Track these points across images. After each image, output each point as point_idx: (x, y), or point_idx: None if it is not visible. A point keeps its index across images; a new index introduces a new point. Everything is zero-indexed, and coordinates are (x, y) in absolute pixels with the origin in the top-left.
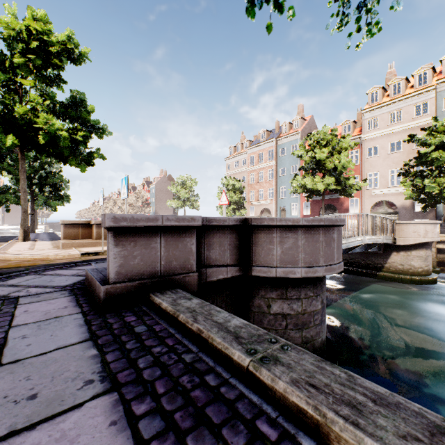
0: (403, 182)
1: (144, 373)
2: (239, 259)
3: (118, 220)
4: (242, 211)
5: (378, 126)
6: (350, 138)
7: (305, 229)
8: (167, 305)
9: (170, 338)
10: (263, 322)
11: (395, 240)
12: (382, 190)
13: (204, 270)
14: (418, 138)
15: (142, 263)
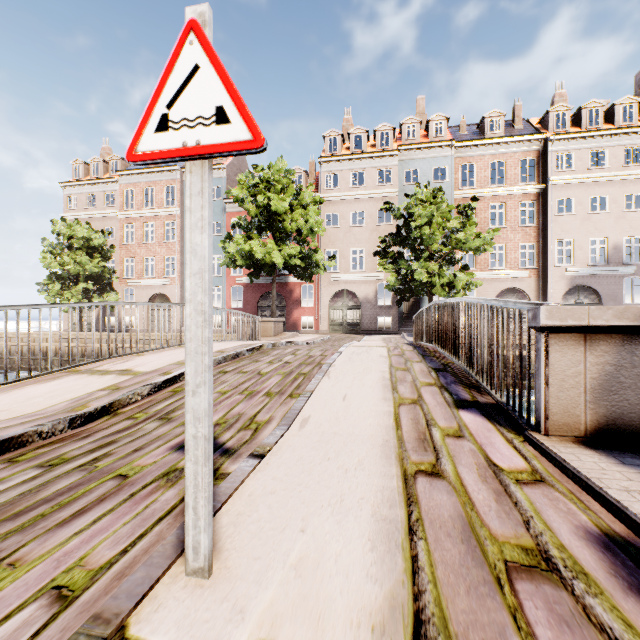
0: (381, 265)
1: None
2: None
3: None
4: (108, 295)
5: (339, 187)
6: None
7: None
8: None
9: None
10: None
11: None
12: (343, 275)
13: None
14: (398, 208)
15: None
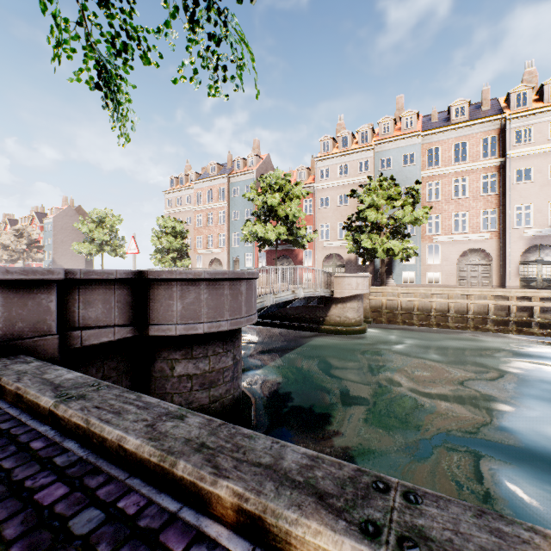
0: (347, 236)
1: None
2: (133, 317)
3: None
4: (185, 260)
5: (329, 177)
6: (305, 185)
7: (209, 282)
8: None
9: None
10: (166, 387)
11: (333, 293)
12: (332, 242)
13: (79, 333)
14: (358, 194)
15: None
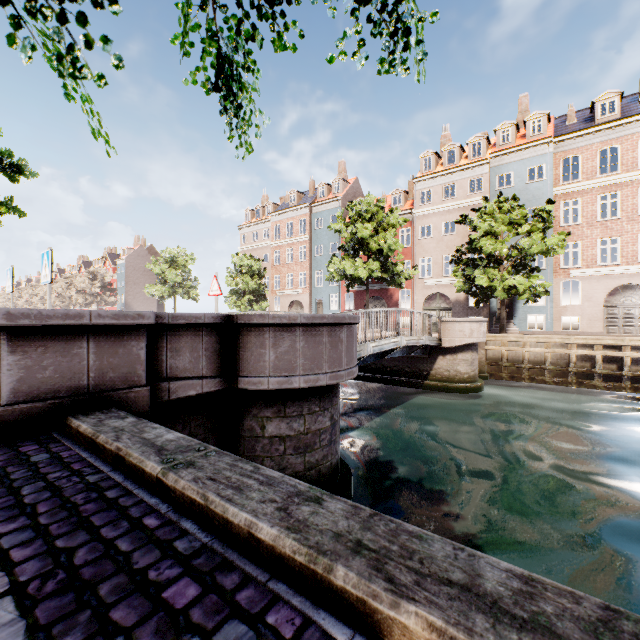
0: (455, 271)
1: (27, 498)
2: (221, 368)
3: (15, 317)
4: (262, 303)
5: (432, 201)
6: (401, 212)
7: (305, 328)
8: (88, 427)
9: (79, 462)
10: (256, 449)
11: (440, 341)
12: (435, 280)
13: (167, 385)
14: (470, 220)
15: (57, 376)
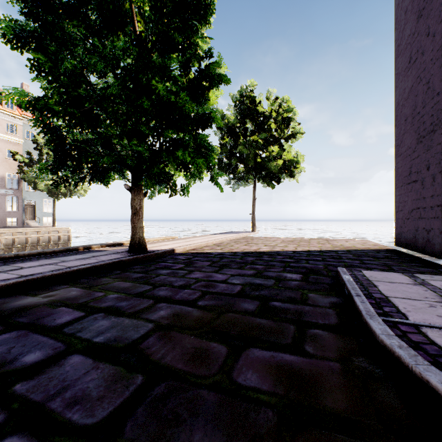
0: None
1: None
2: None
3: None
4: None
5: None
6: None
7: None
8: None
9: None
10: None
11: None
12: None
13: None
14: None
15: None
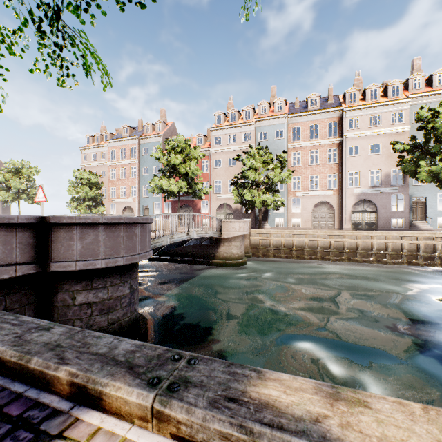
0: (234, 190)
1: None
2: (35, 256)
3: None
4: (100, 208)
5: (221, 144)
6: (202, 149)
7: (106, 226)
8: None
9: None
10: (68, 315)
11: (222, 234)
12: (223, 195)
13: None
14: (242, 158)
15: None
